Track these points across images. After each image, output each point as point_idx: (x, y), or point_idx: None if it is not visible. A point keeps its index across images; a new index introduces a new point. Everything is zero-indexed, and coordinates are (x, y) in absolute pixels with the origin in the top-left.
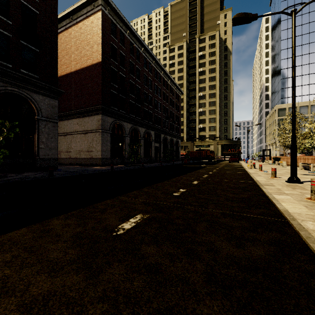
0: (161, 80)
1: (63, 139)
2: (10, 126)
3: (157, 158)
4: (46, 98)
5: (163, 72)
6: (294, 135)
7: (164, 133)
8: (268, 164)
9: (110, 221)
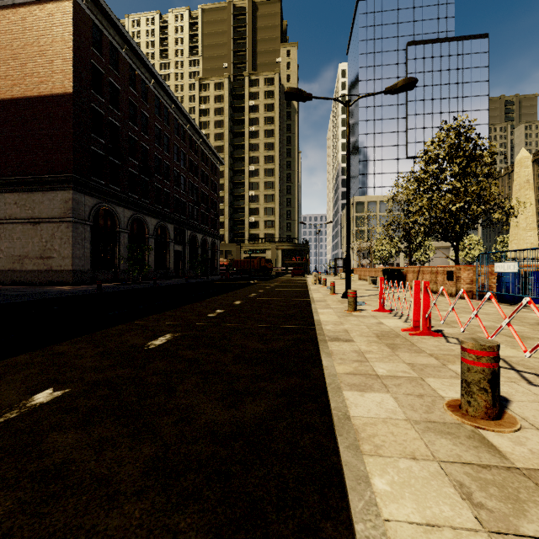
0: (186, 139)
1: None
2: None
3: (179, 270)
4: None
5: (190, 126)
6: (348, 244)
7: (191, 229)
8: (340, 279)
9: (135, 341)
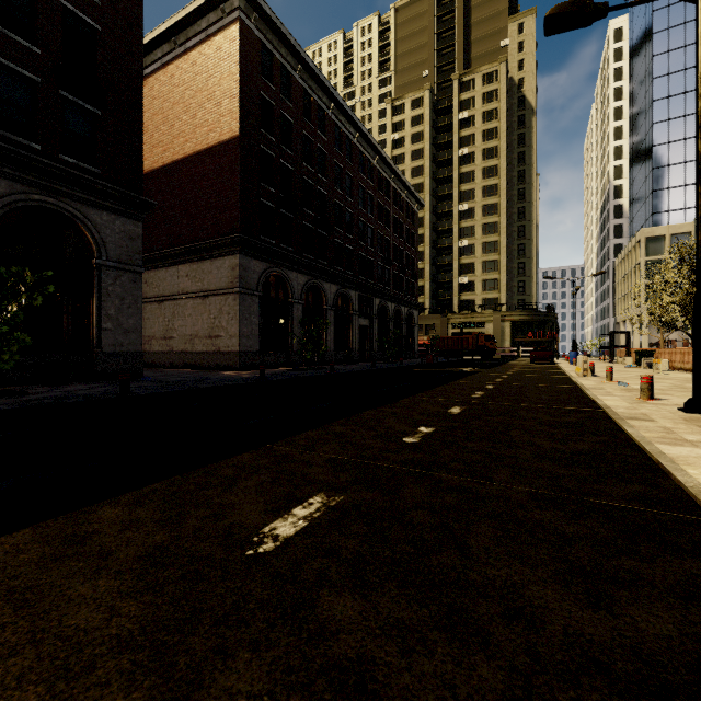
0: (374, 177)
1: (157, 310)
2: (38, 281)
3: (365, 352)
4: (116, 218)
5: (379, 158)
6: None
7: (380, 296)
8: (624, 367)
9: (242, 514)
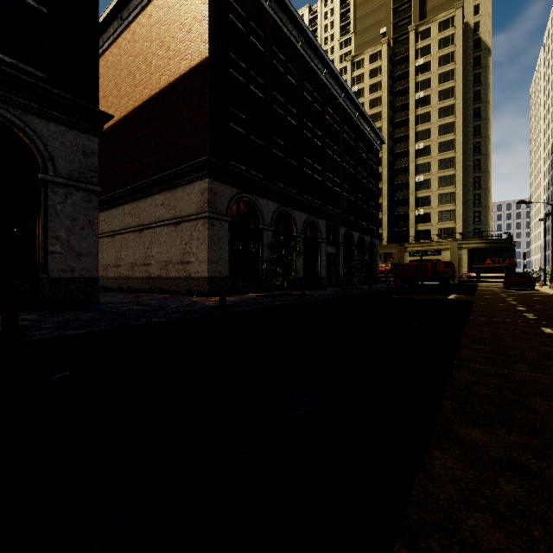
0: (340, 113)
1: (138, 239)
2: None
3: (332, 277)
4: (66, 130)
5: (344, 96)
6: None
7: (345, 225)
8: None
9: None
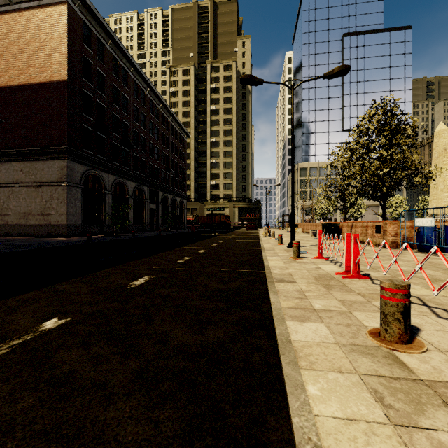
0: (159, 117)
1: None
2: None
3: (154, 224)
4: None
5: (162, 105)
6: (293, 203)
7: (163, 190)
8: (286, 232)
9: (119, 282)
